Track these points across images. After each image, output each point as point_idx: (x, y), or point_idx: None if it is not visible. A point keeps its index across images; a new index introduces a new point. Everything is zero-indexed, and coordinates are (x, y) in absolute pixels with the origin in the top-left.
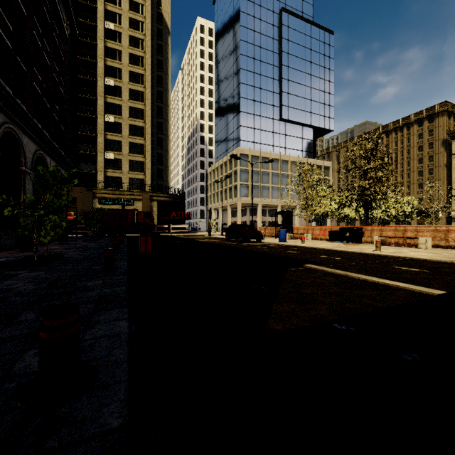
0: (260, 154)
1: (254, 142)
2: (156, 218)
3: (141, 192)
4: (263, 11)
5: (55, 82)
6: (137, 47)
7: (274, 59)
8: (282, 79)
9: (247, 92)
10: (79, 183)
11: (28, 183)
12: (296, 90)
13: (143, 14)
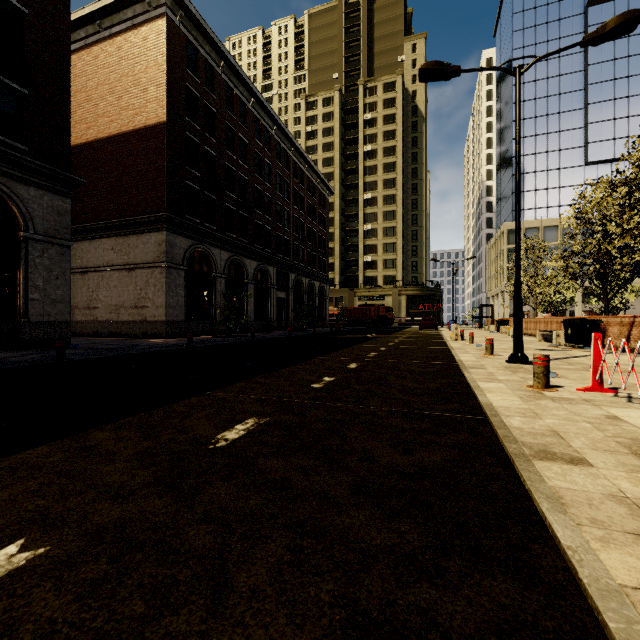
0: (540, 224)
1: (535, 208)
2: (404, 311)
3: (391, 288)
4: (551, 27)
5: (320, 235)
6: (390, 155)
7: (574, 82)
8: (587, 105)
9: (524, 147)
10: (345, 285)
11: (305, 298)
12: (618, 110)
13: (395, 122)
